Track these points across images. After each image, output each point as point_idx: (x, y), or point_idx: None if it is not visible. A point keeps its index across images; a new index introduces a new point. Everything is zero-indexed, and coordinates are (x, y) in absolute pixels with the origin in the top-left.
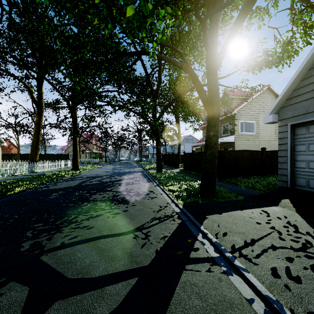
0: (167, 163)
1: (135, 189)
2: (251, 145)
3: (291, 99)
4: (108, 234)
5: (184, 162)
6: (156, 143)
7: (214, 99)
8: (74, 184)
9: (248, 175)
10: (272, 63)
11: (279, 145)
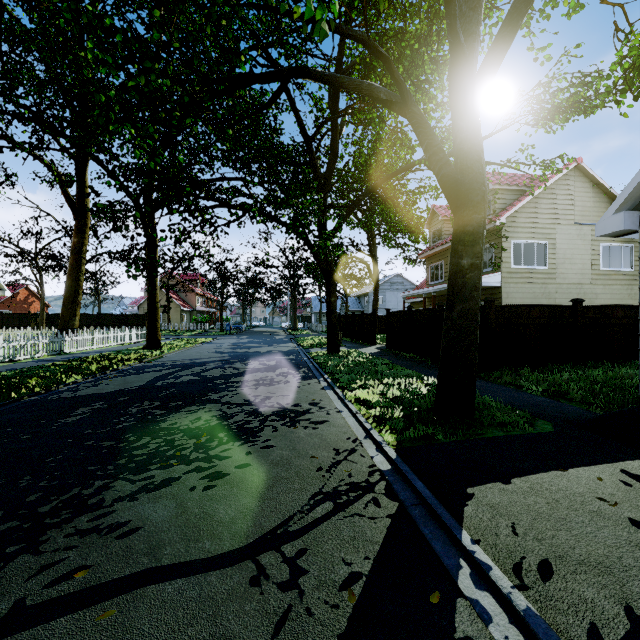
0: (349, 334)
1: (275, 398)
2: (538, 295)
3: None
4: (176, 563)
5: (388, 332)
6: (327, 290)
7: (472, 175)
8: (137, 384)
9: (543, 363)
10: (607, 92)
11: None
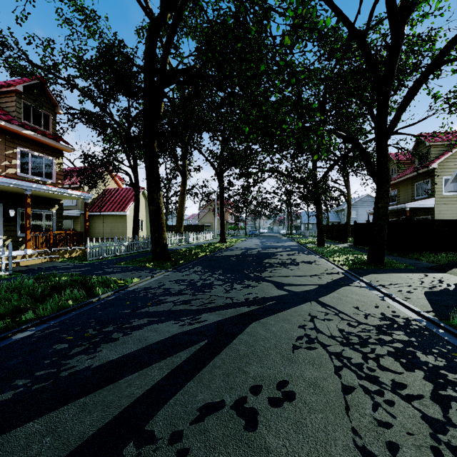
0: (329, 237)
1: (298, 259)
2: None
3: None
4: (294, 276)
5: (355, 235)
6: (317, 212)
7: (383, 171)
8: (238, 253)
9: (443, 251)
10: None
11: None
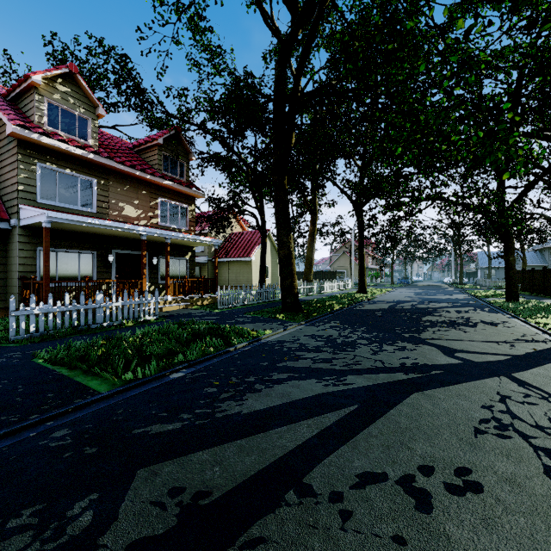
0: (527, 288)
1: (475, 318)
2: None
3: None
4: (469, 340)
5: None
6: (505, 251)
7: None
8: (384, 307)
9: None
10: None
11: None
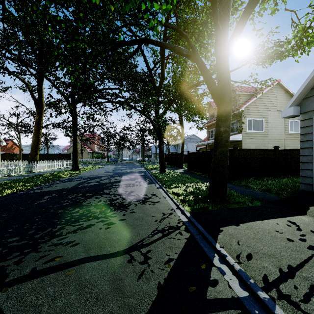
0: (170, 163)
1: (135, 192)
2: (259, 144)
3: None
4: (96, 255)
5: (188, 162)
6: (159, 142)
7: (225, 89)
8: (70, 186)
9: (260, 176)
10: (288, 51)
11: (302, 143)
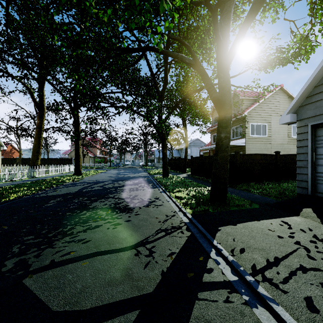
0: (173, 168)
1: (139, 196)
2: (262, 149)
3: (311, 96)
4: (106, 250)
5: (192, 167)
6: (162, 147)
7: (226, 97)
8: (74, 190)
9: (261, 180)
10: (288, 59)
11: (298, 148)
